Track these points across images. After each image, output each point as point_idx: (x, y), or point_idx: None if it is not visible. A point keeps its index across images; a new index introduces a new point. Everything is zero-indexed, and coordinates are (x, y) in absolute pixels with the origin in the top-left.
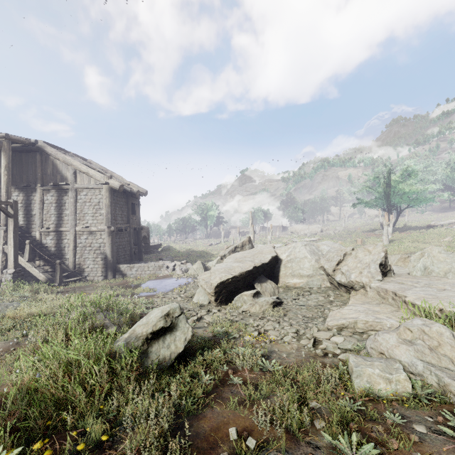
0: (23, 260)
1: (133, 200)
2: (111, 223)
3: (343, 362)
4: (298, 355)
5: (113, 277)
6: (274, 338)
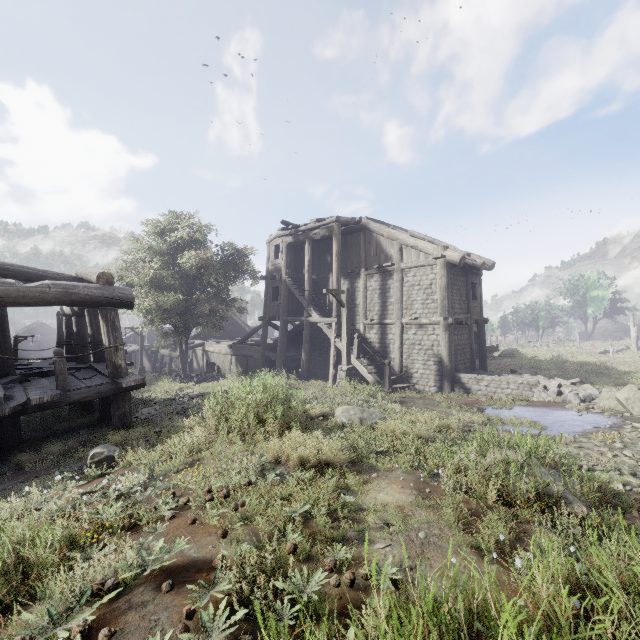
0: (352, 356)
1: (472, 277)
2: (448, 313)
3: None
4: None
5: (450, 390)
6: None
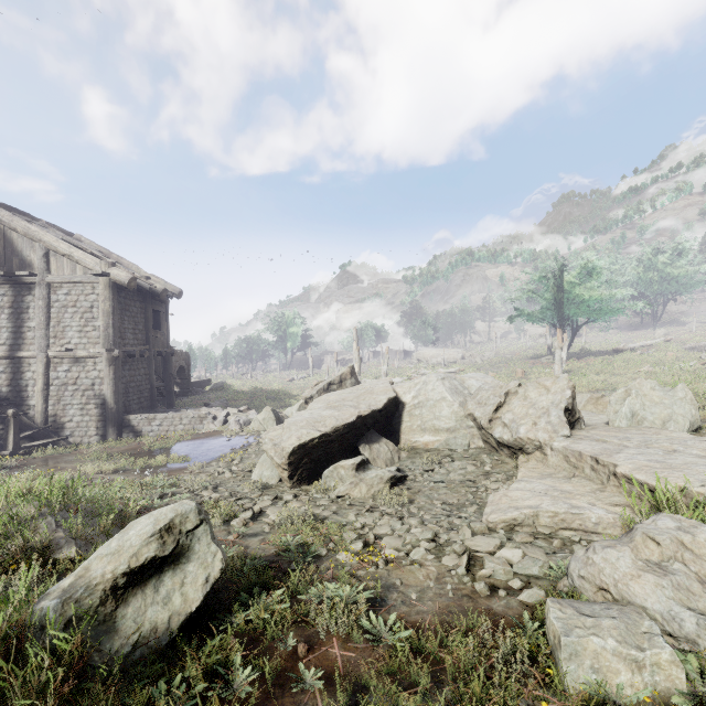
0: None
1: (156, 304)
2: (115, 344)
3: (529, 608)
4: (439, 592)
5: (117, 437)
6: (392, 555)
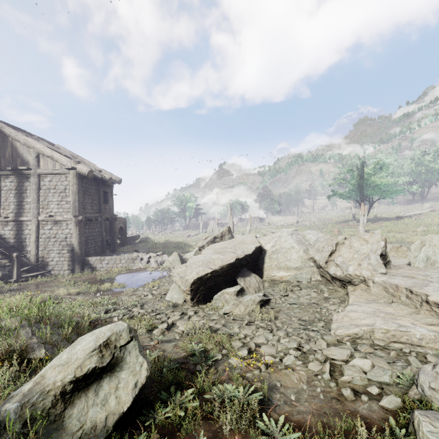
0: None
1: (105, 188)
2: (79, 212)
3: (388, 412)
4: (312, 394)
5: (81, 271)
6: (271, 361)
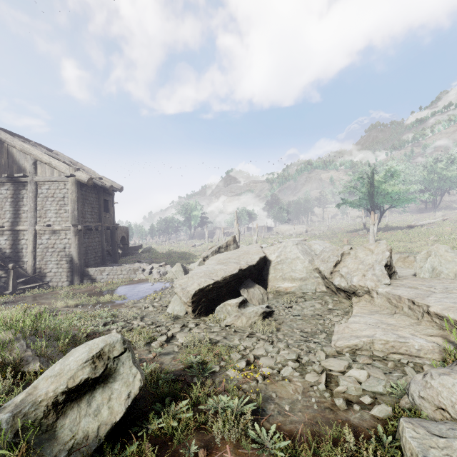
0: None
1: (106, 196)
2: (78, 221)
3: (379, 421)
4: (306, 404)
5: (80, 282)
6: (268, 372)
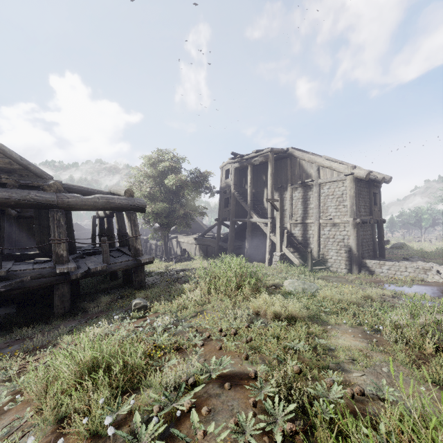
0: (283, 246)
1: (373, 189)
2: (356, 215)
3: None
4: None
5: (358, 272)
6: None
